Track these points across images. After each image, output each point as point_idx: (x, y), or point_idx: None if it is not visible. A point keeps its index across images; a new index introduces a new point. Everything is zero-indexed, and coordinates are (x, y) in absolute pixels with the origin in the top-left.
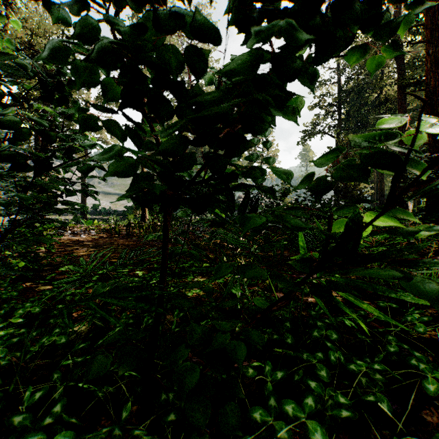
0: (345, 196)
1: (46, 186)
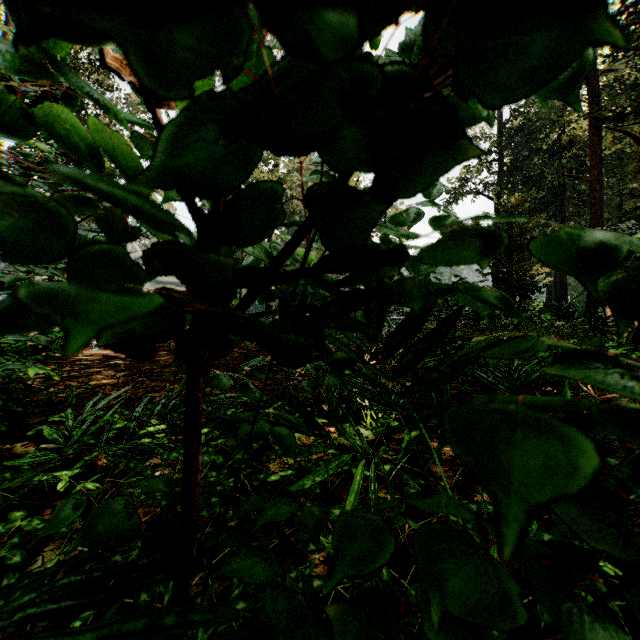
0: (509, 286)
1: (3, 276)
